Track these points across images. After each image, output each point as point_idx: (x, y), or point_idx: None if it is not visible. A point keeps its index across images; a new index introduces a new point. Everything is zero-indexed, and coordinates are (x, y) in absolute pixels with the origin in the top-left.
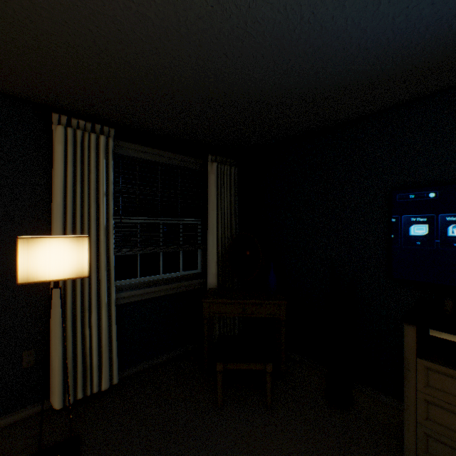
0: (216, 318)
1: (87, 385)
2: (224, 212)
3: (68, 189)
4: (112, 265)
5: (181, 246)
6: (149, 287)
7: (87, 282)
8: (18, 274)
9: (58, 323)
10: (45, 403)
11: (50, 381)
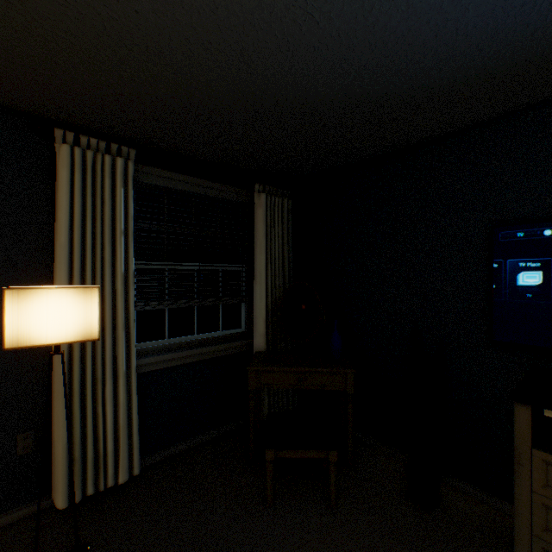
0: (265, 390)
1: (99, 477)
2: (274, 256)
3: (75, 226)
4: (133, 323)
5: (220, 298)
6: (180, 351)
7: (100, 345)
8: (5, 337)
9: (62, 398)
10: (46, 500)
11: (53, 472)
